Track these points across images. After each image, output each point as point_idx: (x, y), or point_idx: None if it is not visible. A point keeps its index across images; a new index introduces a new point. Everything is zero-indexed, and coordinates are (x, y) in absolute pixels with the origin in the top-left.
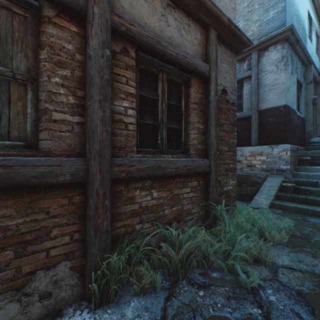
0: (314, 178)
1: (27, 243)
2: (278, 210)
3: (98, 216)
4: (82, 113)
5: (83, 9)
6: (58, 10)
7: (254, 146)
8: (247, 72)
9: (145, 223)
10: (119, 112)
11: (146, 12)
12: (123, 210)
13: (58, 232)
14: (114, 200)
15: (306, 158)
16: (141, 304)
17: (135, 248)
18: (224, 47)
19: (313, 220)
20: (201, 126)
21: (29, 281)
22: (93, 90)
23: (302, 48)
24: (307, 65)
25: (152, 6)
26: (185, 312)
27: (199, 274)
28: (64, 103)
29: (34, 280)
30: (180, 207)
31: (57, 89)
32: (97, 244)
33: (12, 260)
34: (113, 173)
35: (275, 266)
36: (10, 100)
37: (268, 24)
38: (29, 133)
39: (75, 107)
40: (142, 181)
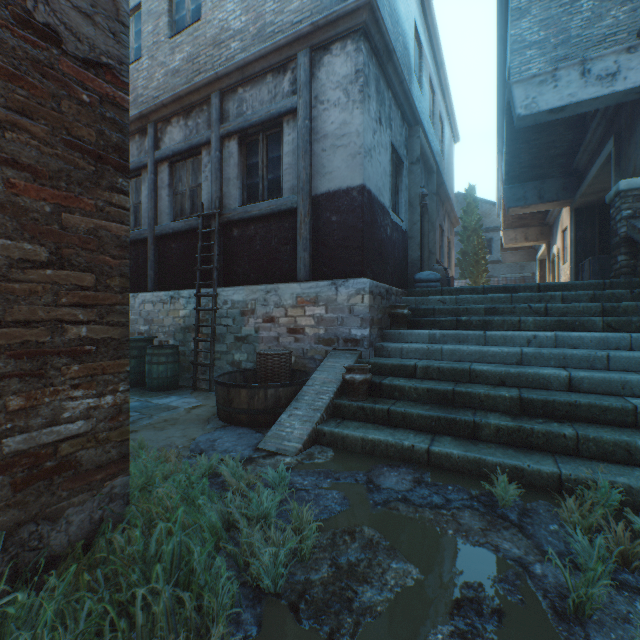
0: (413, 356)
1: None
2: (325, 453)
3: None
4: None
5: None
6: None
7: (303, 281)
8: (289, 98)
9: None
10: None
11: None
12: None
13: None
14: None
15: (403, 311)
16: None
17: None
18: None
19: (391, 481)
20: None
21: None
22: None
23: (400, 76)
24: (412, 125)
25: None
26: None
27: None
28: None
29: None
30: None
31: None
32: None
33: None
34: None
35: None
36: None
37: None
38: None
39: None
40: None
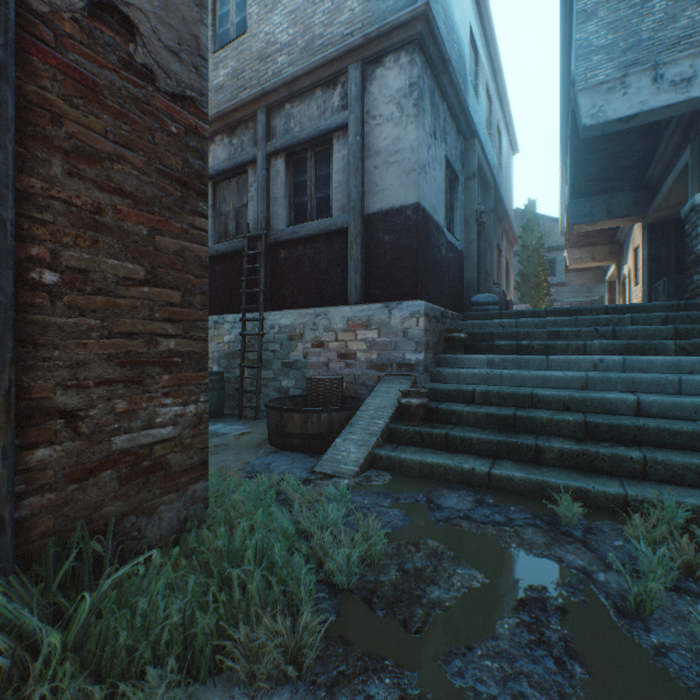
0: (471, 382)
1: None
2: (383, 476)
3: None
4: None
5: None
6: None
7: (354, 304)
8: (340, 113)
9: None
10: None
11: None
12: None
13: None
14: None
15: (459, 335)
16: None
17: None
18: None
19: (452, 501)
20: None
21: None
22: None
23: (456, 87)
24: (468, 138)
25: None
26: None
27: None
28: None
29: None
30: None
31: None
32: None
33: None
34: None
35: None
36: None
37: None
38: None
39: None
40: None
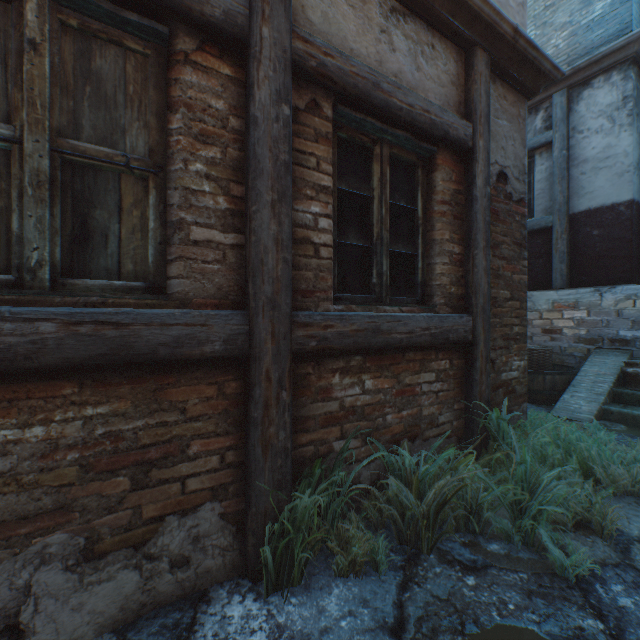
0: None
1: (151, 465)
2: (617, 425)
3: (269, 421)
4: (240, 228)
5: (243, 33)
6: (200, 39)
7: (558, 289)
8: (542, 134)
9: (350, 438)
10: (303, 223)
11: (352, 28)
12: (310, 412)
13: (200, 447)
14: (295, 392)
15: None
16: (353, 593)
17: (333, 485)
18: (502, 85)
19: None
20: (456, 249)
21: (154, 533)
22: (261, 183)
23: None
24: None
25: (363, 16)
26: (442, 615)
27: (461, 544)
28: (210, 210)
29: (161, 533)
30: (416, 410)
31: (198, 184)
32: (267, 474)
33: (128, 493)
34: (294, 341)
35: (623, 539)
36: (121, 206)
37: (590, 31)
38: (152, 265)
39: (229, 217)
40: (345, 357)
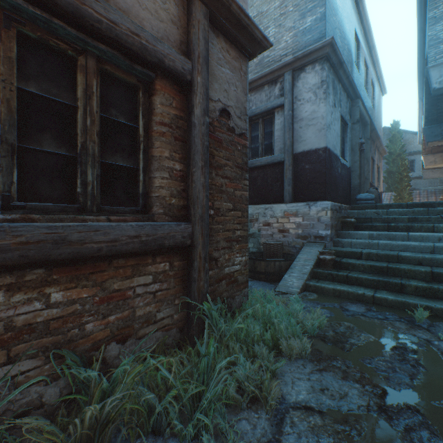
0: (358, 247)
1: None
2: (312, 295)
3: None
4: None
5: None
6: None
7: (287, 203)
8: (279, 99)
9: (25, 360)
10: None
11: None
12: None
13: None
14: None
15: (350, 220)
16: None
17: None
18: (226, 41)
19: (353, 308)
20: (177, 166)
21: None
22: None
23: (347, 74)
24: (353, 99)
25: None
26: None
27: None
28: None
29: None
30: (128, 312)
31: None
32: None
33: None
34: None
35: (283, 408)
36: None
37: (305, 35)
38: None
39: None
40: (16, 271)
